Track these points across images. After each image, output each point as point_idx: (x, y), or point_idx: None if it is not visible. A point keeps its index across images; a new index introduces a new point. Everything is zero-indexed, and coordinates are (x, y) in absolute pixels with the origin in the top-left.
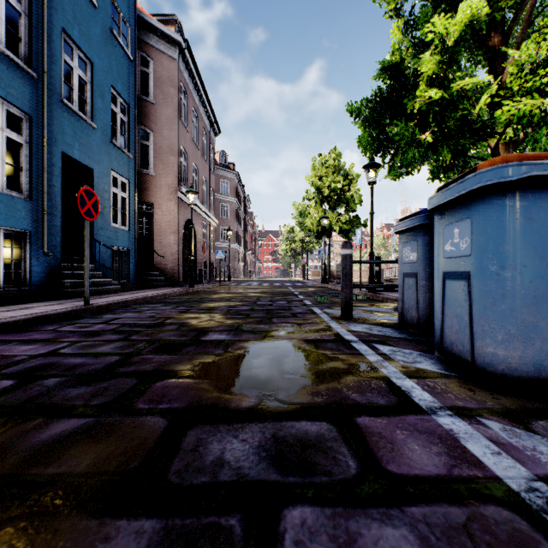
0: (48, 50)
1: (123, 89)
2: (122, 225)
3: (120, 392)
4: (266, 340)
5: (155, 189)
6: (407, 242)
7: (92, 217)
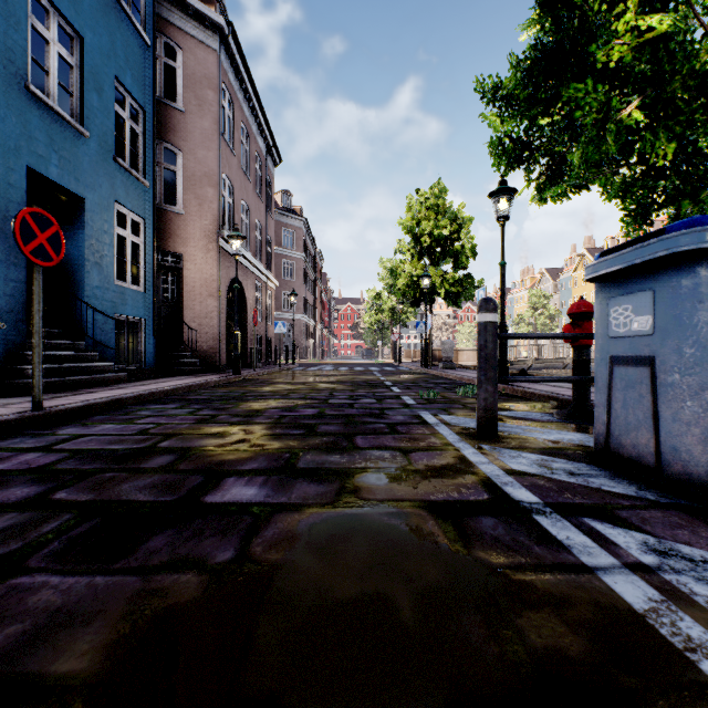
0: (1, 4)
1: (135, 85)
2: (135, 284)
3: None
4: (343, 504)
5: (185, 234)
6: (622, 296)
7: (47, 259)
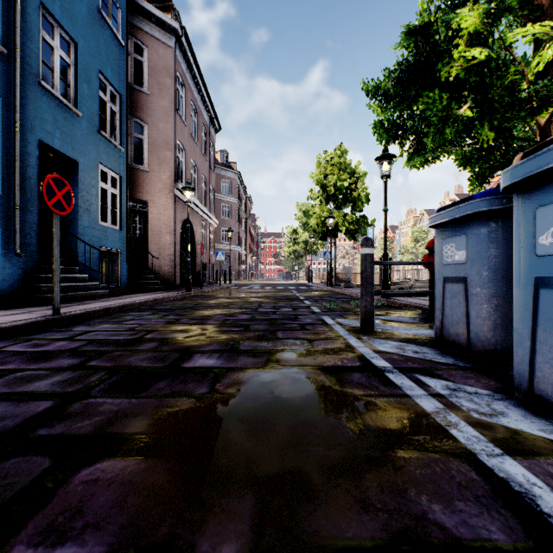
0: (22, 23)
1: (113, 76)
2: (113, 224)
3: (2, 499)
4: (269, 368)
5: (150, 186)
6: (449, 238)
7: (63, 210)
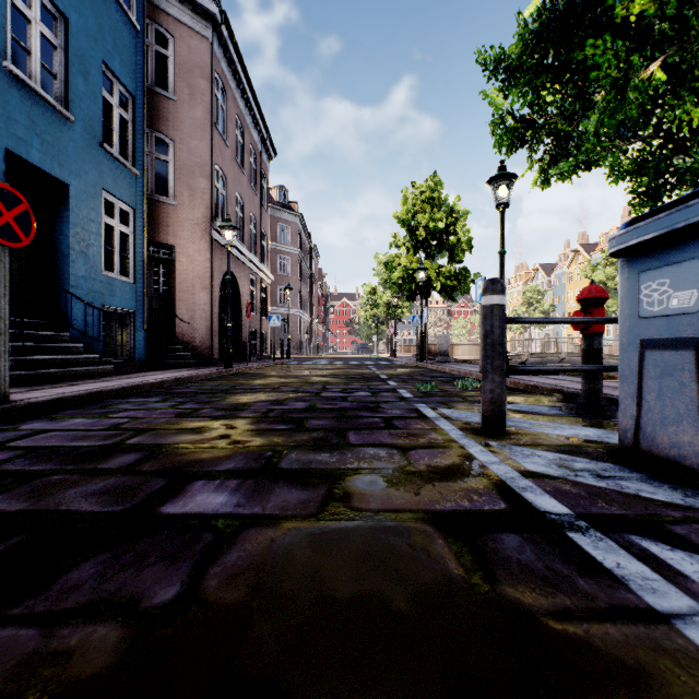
0: None
1: (123, 70)
2: (124, 275)
3: None
4: (329, 517)
5: (177, 225)
6: (657, 269)
7: (15, 240)
